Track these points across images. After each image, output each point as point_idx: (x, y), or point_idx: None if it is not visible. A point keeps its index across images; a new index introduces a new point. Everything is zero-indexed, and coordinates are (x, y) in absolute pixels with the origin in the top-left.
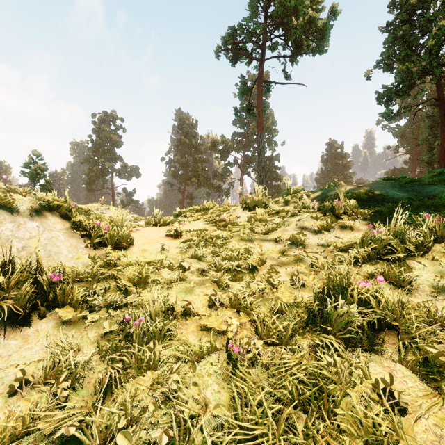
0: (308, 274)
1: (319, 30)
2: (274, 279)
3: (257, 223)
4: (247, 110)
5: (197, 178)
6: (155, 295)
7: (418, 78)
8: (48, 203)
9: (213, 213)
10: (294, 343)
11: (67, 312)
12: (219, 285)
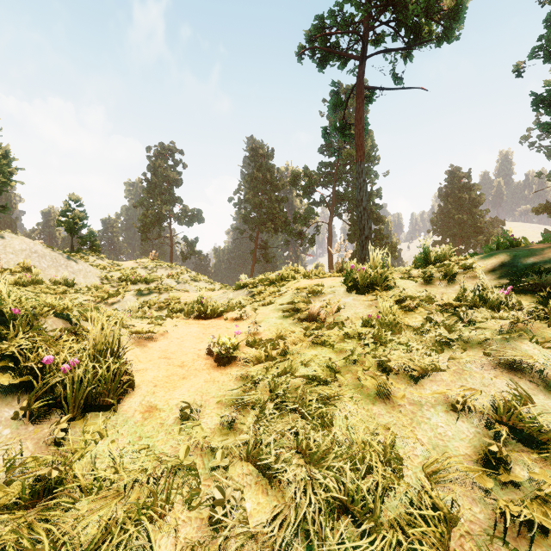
0: None
1: (450, 4)
2: None
3: (388, 337)
4: (341, 129)
5: (274, 222)
6: None
7: None
8: None
9: (294, 289)
10: None
11: None
12: None
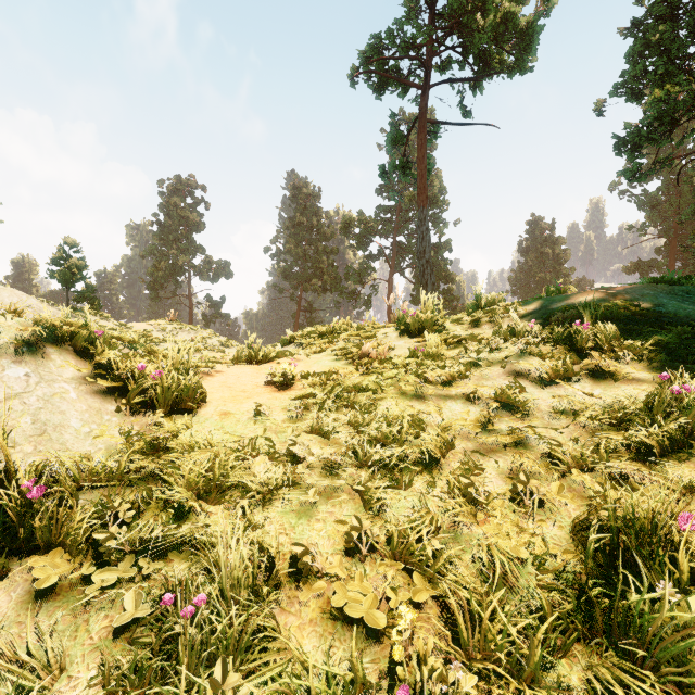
0: (544, 477)
1: (521, 34)
2: (476, 488)
3: (429, 362)
4: (401, 168)
5: (321, 278)
6: (231, 542)
7: (687, 111)
8: (55, 329)
9: (347, 340)
10: (555, 686)
11: (53, 565)
12: (365, 499)
